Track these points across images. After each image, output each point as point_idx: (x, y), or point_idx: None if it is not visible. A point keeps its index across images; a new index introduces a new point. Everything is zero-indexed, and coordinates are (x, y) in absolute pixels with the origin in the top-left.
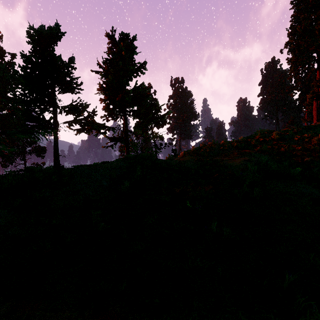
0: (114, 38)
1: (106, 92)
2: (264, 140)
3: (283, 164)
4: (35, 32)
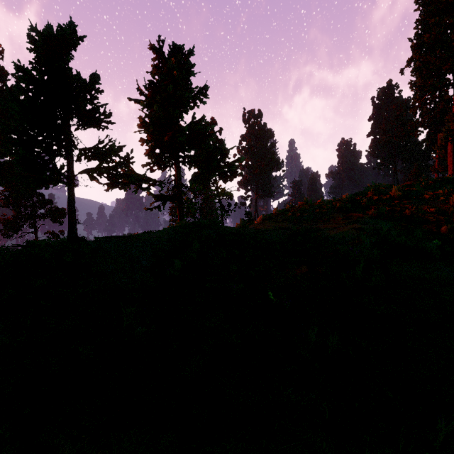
0: (162, 51)
1: (150, 129)
2: (379, 199)
3: (413, 234)
4: (38, 35)
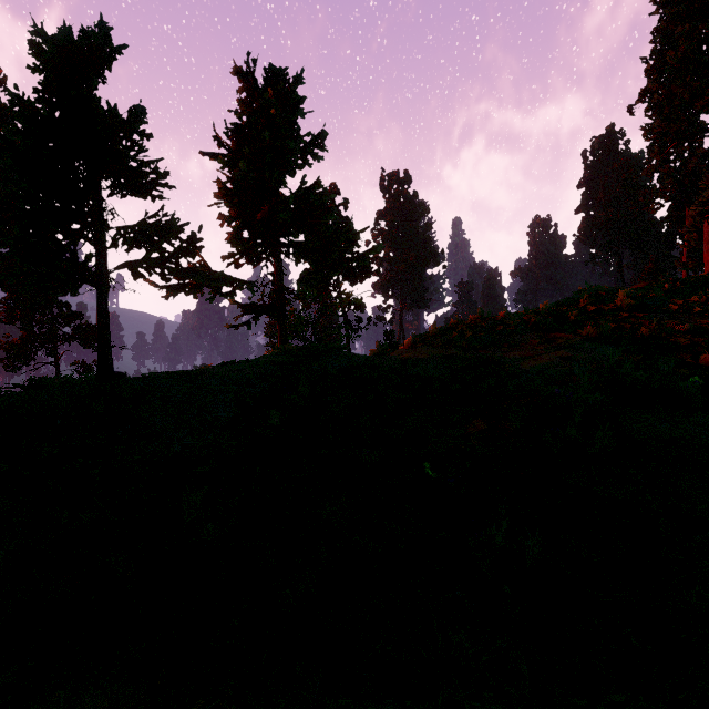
0: (253, 78)
1: (234, 200)
2: (598, 311)
3: (658, 367)
4: (48, 42)
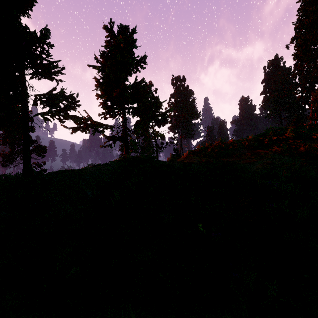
0: (113, 30)
1: (103, 87)
2: (277, 139)
3: None
4: None
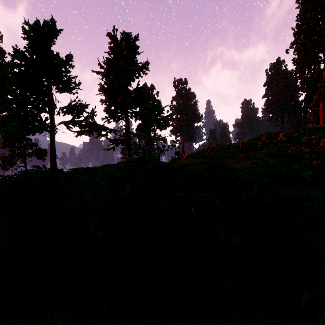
0: (116, 37)
1: (107, 92)
2: (270, 142)
3: (292, 167)
4: (30, 27)
